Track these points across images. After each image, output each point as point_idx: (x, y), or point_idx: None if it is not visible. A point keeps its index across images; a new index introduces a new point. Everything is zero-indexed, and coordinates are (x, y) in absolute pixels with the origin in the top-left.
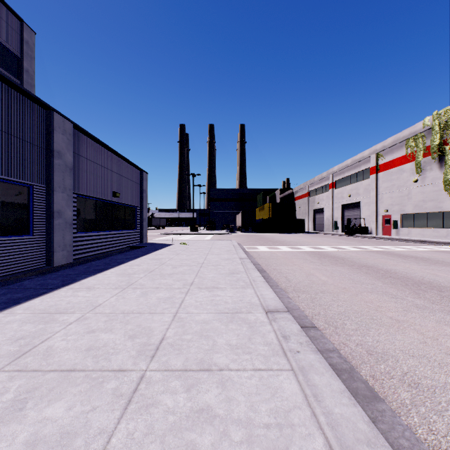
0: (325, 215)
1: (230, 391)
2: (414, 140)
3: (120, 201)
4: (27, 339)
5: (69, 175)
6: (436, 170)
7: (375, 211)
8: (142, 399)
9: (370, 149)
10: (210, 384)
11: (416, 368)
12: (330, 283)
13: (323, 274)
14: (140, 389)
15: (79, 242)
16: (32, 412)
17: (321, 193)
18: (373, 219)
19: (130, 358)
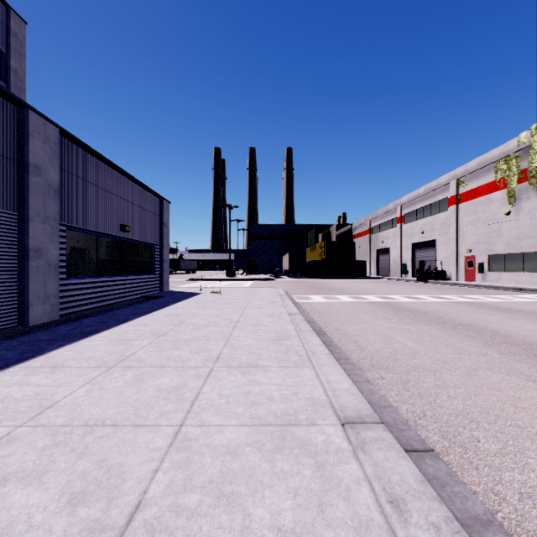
0: (391, 256)
1: None
2: (506, 162)
3: (132, 237)
4: None
5: (54, 199)
6: (534, 199)
7: (454, 252)
8: None
9: (449, 174)
10: None
11: None
12: (423, 353)
13: (407, 337)
14: None
15: (71, 292)
16: None
17: (386, 230)
18: (452, 260)
19: None
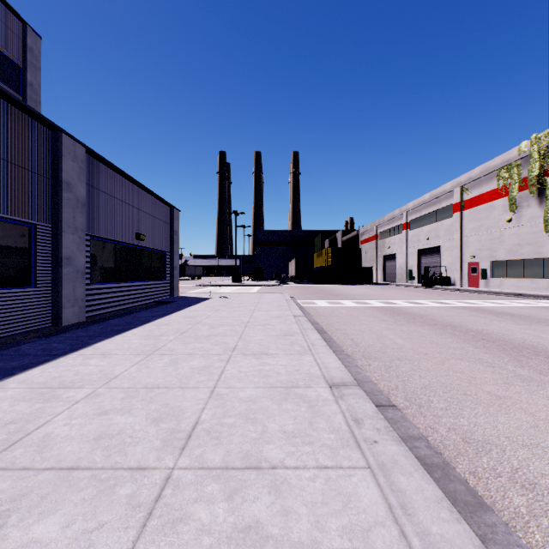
0: (397, 262)
1: (287, 500)
2: (507, 170)
3: (145, 245)
4: (19, 424)
5: (82, 212)
6: (534, 207)
7: (459, 258)
8: (167, 512)
9: (453, 181)
10: (260, 489)
11: (529, 461)
12: (408, 348)
13: (398, 336)
14: (165, 497)
15: (94, 296)
16: (15, 531)
17: (393, 236)
18: (456, 267)
19: (153, 450)
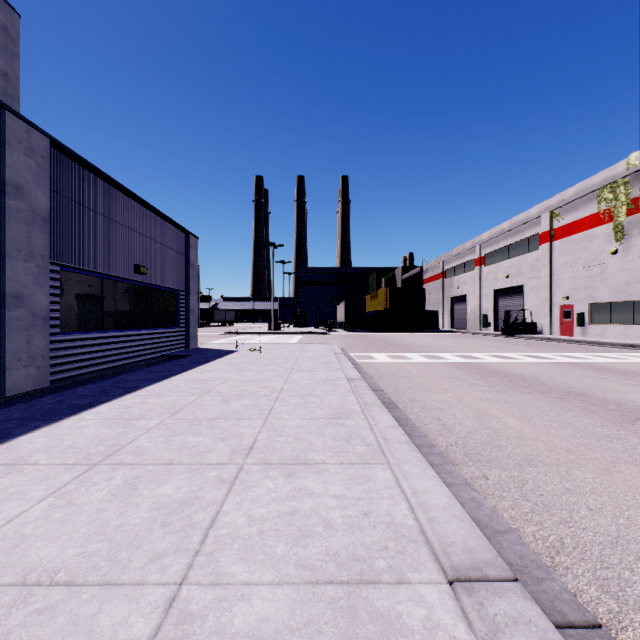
0: (468, 305)
1: None
2: (612, 189)
3: (149, 281)
4: None
5: (42, 230)
6: None
7: (547, 300)
8: None
9: (540, 205)
10: None
11: None
12: (533, 436)
13: (506, 412)
14: None
15: (66, 351)
16: None
17: (463, 273)
18: (544, 310)
19: None
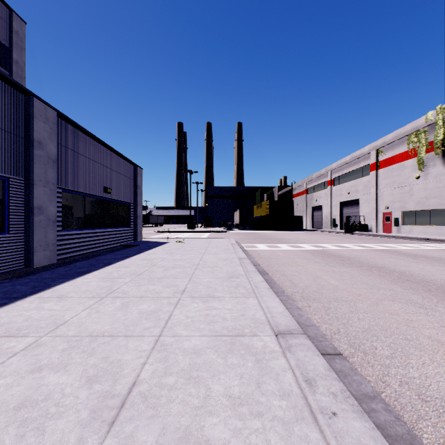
0: (323, 212)
1: None
2: (416, 135)
3: (112, 197)
4: None
5: (53, 168)
6: (439, 166)
7: (375, 209)
8: None
9: (370, 145)
10: None
11: None
12: (342, 288)
13: (331, 277)
14: None
15: (65, 241)
16: None
17: (319, 190)
18: (372, 216)
19: (76, 426)
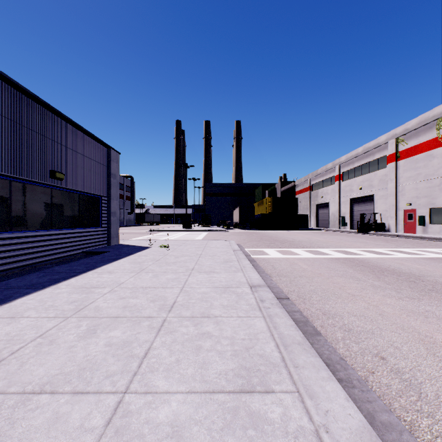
0: (330, 210)
1: None
2: None
3: (68, 186)
4: None
5: None
6: None
7: (394, 205)
8: None
9: (388, 134)
10: None
11: None
12: None
13: None
14: None
15: None
16: None
17: (325, 187)
18: (391, 214)
19: None
